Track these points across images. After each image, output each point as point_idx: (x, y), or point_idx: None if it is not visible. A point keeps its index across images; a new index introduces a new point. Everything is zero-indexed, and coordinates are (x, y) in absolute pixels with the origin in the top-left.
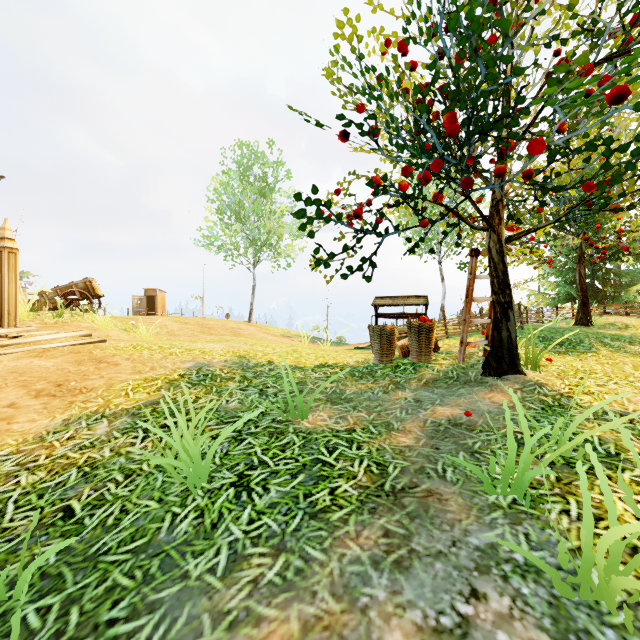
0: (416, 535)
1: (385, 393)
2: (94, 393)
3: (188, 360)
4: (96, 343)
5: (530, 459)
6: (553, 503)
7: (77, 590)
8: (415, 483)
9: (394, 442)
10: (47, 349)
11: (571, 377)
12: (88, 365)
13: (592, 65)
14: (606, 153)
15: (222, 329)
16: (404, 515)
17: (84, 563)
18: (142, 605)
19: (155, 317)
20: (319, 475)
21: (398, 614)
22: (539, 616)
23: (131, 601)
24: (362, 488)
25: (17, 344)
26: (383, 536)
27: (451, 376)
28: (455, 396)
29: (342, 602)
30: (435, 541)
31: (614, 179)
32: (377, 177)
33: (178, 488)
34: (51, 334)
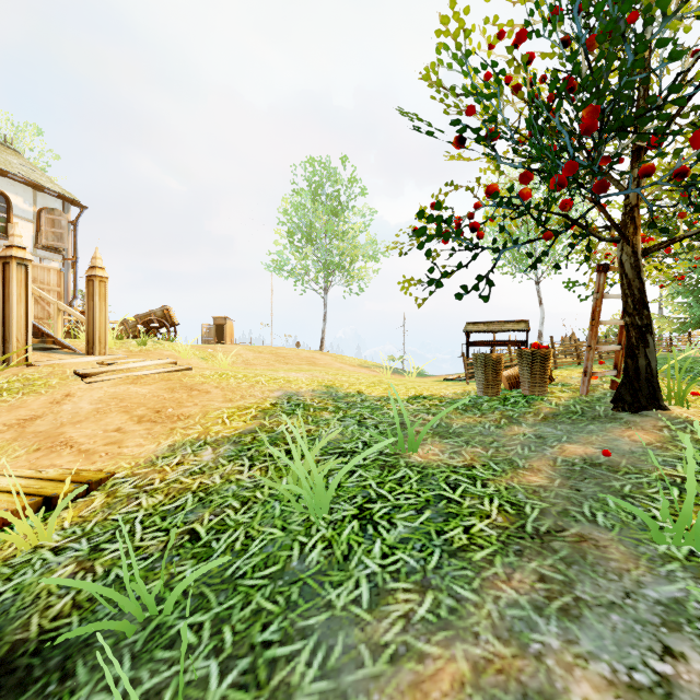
0: (578, 582)
1: (498, 428)
2: (192, 420)
3: (276, 389)
4: (183, 371)
5: None
6: None
7: (223, 610)
8: (561, 526)
9: (523, 481)
10: (140, 376)
11: None
12: (181, 392)
13: None
14: None
15: (297, 358)
16: (558, 560)
17: (223, 585)
18: (293, 630)
19: (228, 346)
20: (447, 512)
21: (580, 665)
22: None
23: (280, 625)
24: (500, 528)
25: (112, 371)
26: (539, 581)
27: (574, 411)
28: (584, 433)
29: (510, 646)
30: (603, 590)
31: None
32: (494, 186)
33: (299, 517)
34: (141, 362)
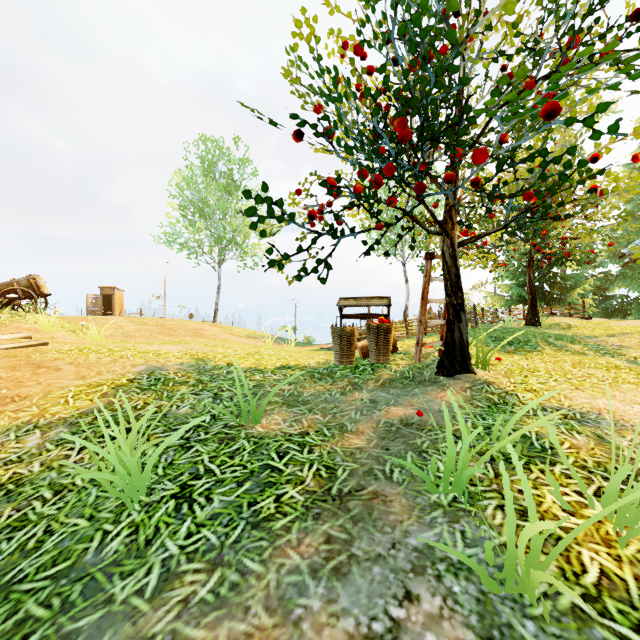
0: (358, 539)
1: (342, 394)
2: (28, 401)
3: (140, 363)
4: (36, 346)
5: (469, 458)
6: (490, 499)
7: None
8: (362, 485)
9: (346, 444)
10: None
11: (517, 375)
12: (24, 370)
13: (534, 82)
14: (543, 165)
15: (183, 330)
16: (348, 519)
17: None
18: (56, 637)
19: (110, 317)
20: (266, 482)
21: (331, 624)
22: (467, 614)
23: (44, 634)
24: (309, 493)
25: None
26: (325, 542)
27: (407, 376)
28: (409, 396)
29: (275, 616)
30: (375, 544)
31: (551, 190)
32: (332, 179)
33: (113, 503)
34: None
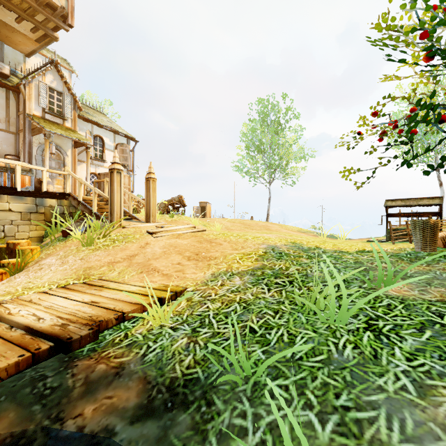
0: None
1: None
2: (218, 260)
3: (261, 243)
4: (201, 231)
5: None
6: None
7: (298, 379)
8: None
9: None
10: (180, 234)
11: None
12: (205, 244)
13: None
14: None
15: (257, 226)
16: None
17: (289, 363)
18: (361, 402)
19: (214, 218)
20: None
21: None
22: None
23: (349, 397)
24: None
25: (164, 231)
26: None
27: None
28: None
29: None
30: None
31: None
32: None
33: (322, 325)
34: (177, 226)
